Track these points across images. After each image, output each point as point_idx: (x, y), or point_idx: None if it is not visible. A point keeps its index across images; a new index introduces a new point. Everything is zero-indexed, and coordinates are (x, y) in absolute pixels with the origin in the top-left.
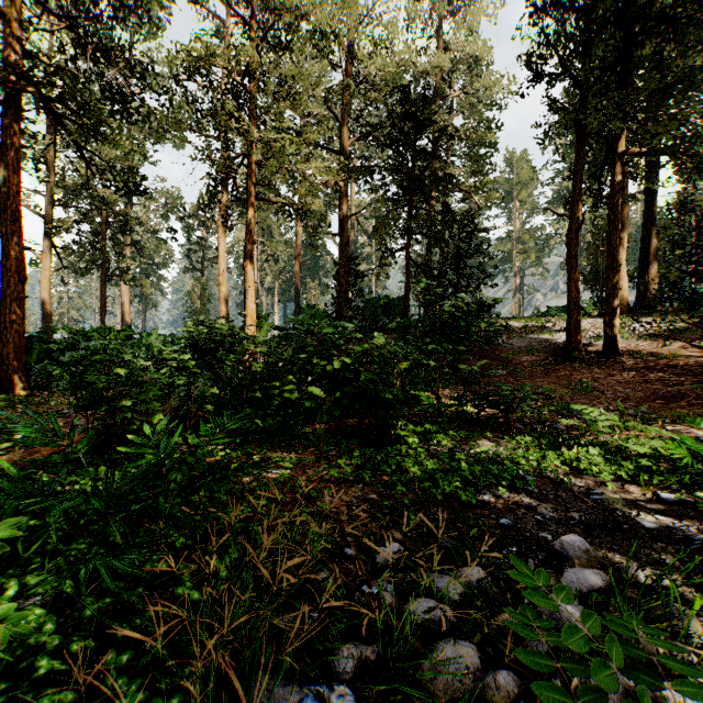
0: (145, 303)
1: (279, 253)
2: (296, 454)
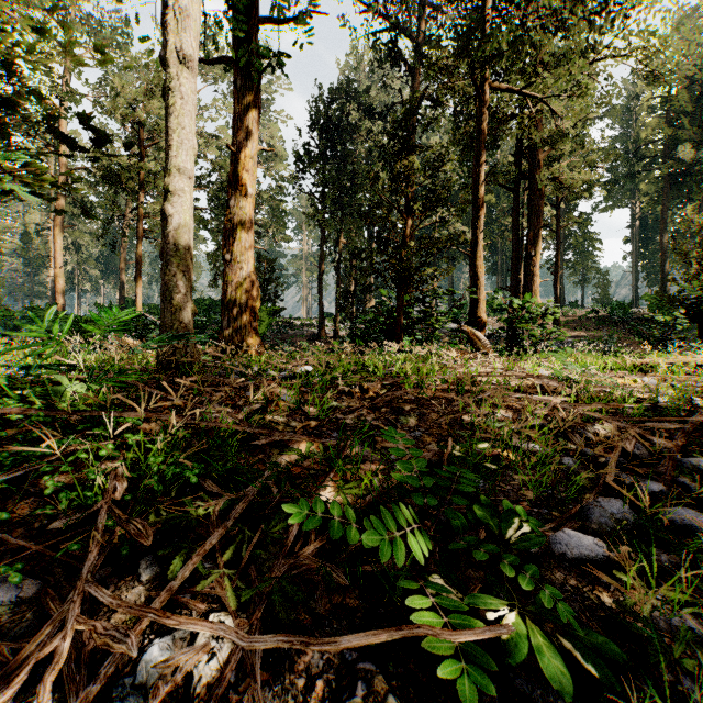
0: None
1: (82, 242)
2: None
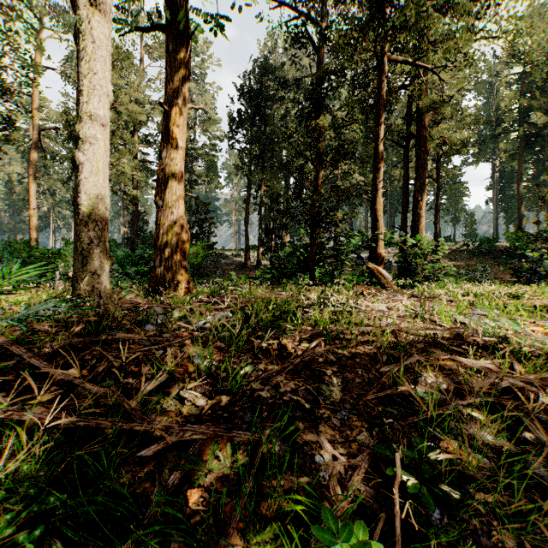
0: None
1: (56, 188)
2: None
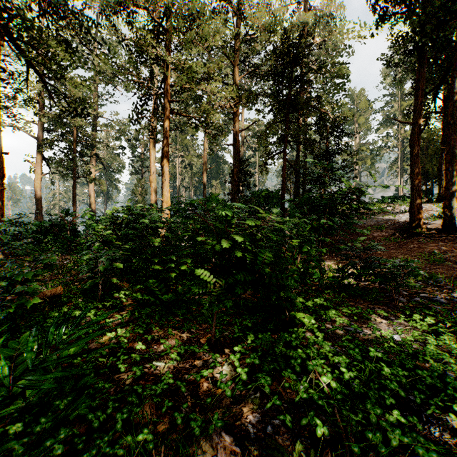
0: (106, 197)
1: (193, 162)
2: (188, 332)
